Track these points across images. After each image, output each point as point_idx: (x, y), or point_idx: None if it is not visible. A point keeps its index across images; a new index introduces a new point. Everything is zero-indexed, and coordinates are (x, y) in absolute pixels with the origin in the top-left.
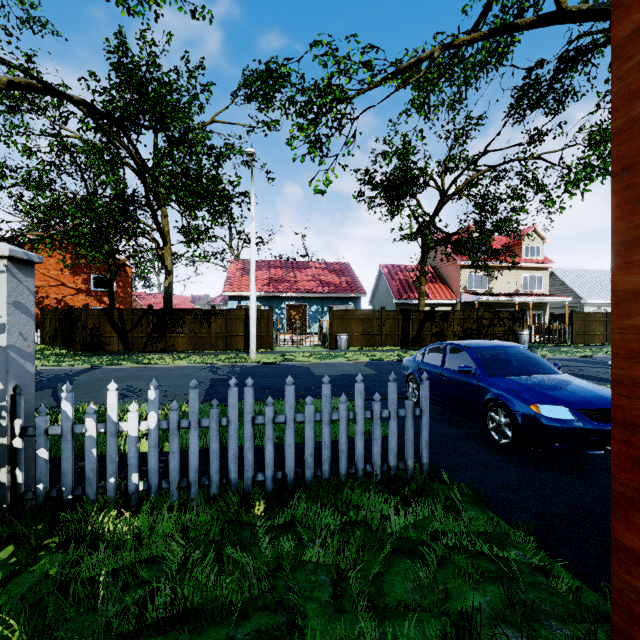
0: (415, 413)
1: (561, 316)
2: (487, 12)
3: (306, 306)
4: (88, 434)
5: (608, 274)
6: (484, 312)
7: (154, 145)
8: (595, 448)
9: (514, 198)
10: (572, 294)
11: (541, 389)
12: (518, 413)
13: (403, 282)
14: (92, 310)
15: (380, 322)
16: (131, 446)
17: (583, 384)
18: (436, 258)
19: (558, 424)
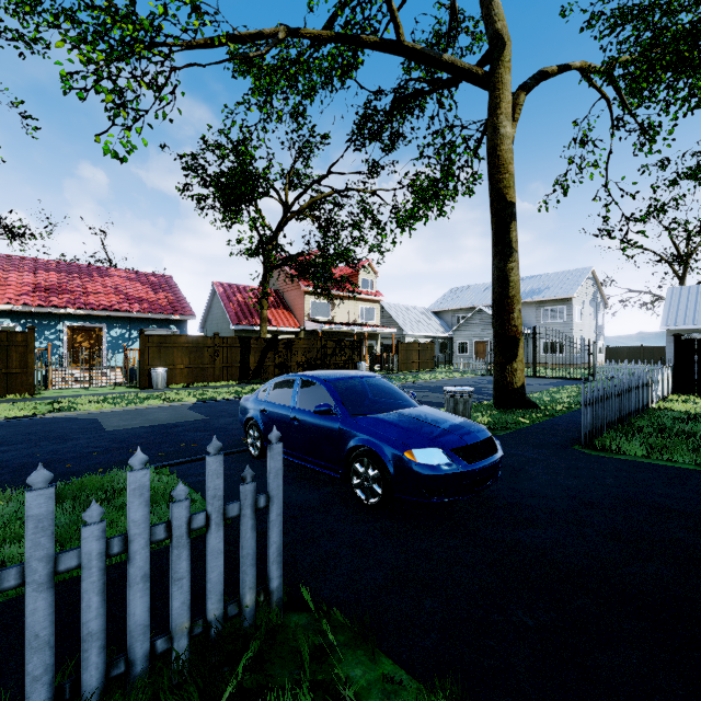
0: (258, 504)
1: (389, 346)
2: (331, 25)
3: (102, 329)
4: None
5: (420, 310)
6: (327, 341)
7: None
8: (467, 492)
9: (354, 228)
10: (397, 326)
11: (411, 428)
12: (390, 463)
13: (242, 305)
14: None
15: (213, 351)
16: None
17: (445, 416)
18: (279, 281)
19: (435, 472)
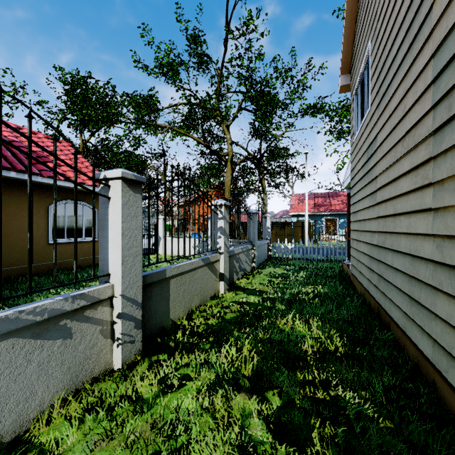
0: None
1: None
2: None
3: (337, 219)
4: (282, 247)
5: None
6: None
7: (260, 149)
8: None
9: None
10: None
11: None
12: None
13: None
14: (235, 223)
15: None
16: (289, 250)
17: None
18: None
19: None
